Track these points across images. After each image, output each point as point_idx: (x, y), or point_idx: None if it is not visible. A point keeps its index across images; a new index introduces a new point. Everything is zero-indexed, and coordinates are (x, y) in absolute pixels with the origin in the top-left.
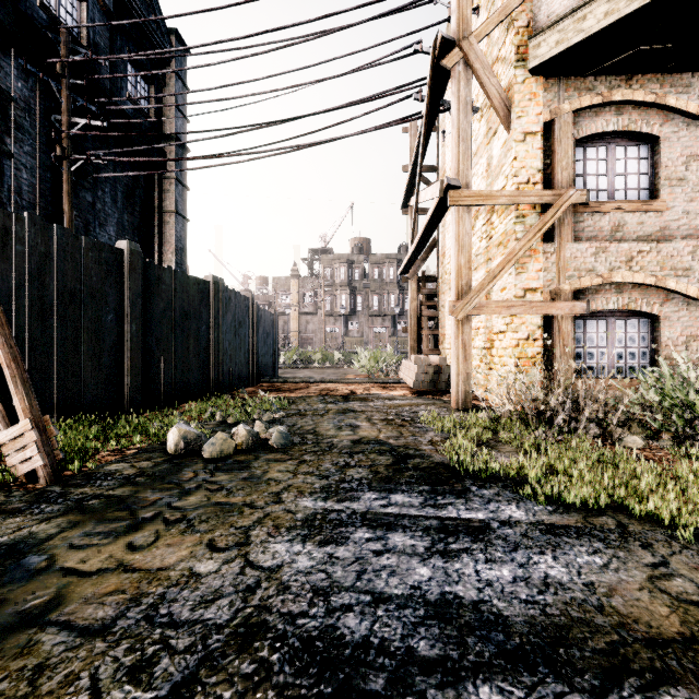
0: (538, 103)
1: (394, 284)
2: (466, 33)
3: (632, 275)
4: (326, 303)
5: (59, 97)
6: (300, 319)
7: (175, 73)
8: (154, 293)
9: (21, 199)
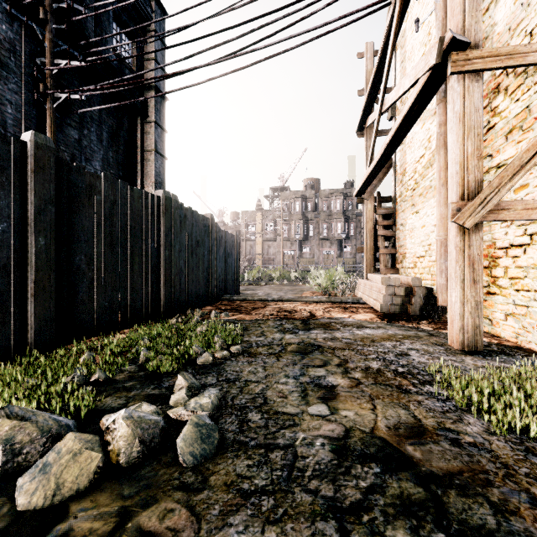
0: None
1: (341, 214)
2: None
3: None
4: (283, 230)
5: (43, 41)
6: (263, 244)
7: (154, 32)
8: (84, 203)
9: (5, 131)
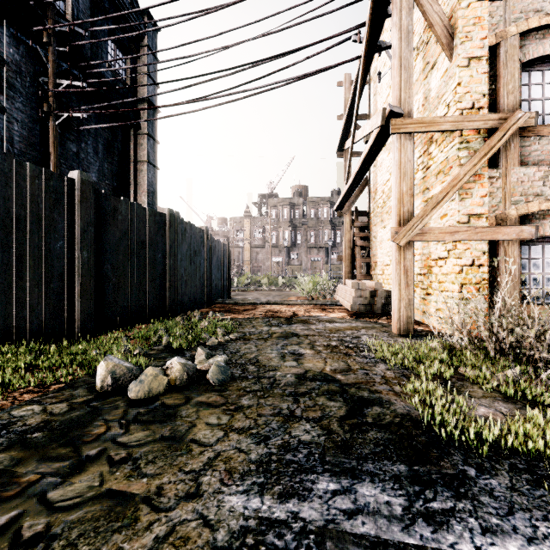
0: (483, 27)
1: (328, 222)
2: None
3: None
4: (272, 237)
5: (46, 62)
6: (252, 250)
7: (147, 47)
8: (110, 222)
9: (12, 147)
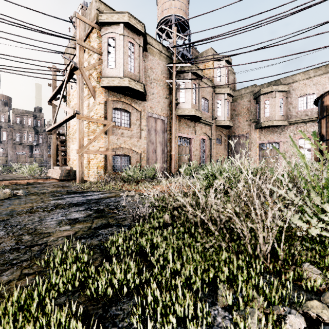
0: (103, 95)
1: (32, 128)
2: (82, 66)
3: (125, 146)
4: None
5: None
6: None
7: None
8: None
9: None
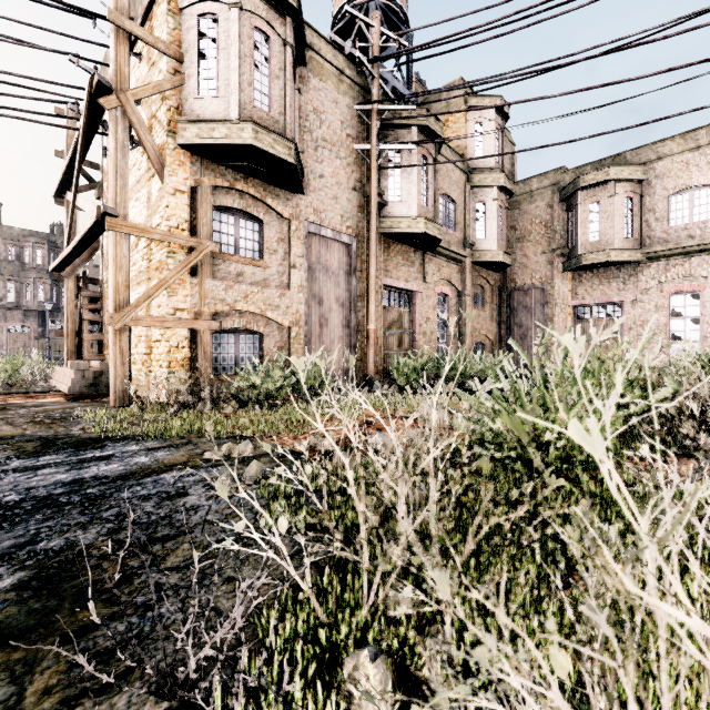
0: (186, 170)
1: (45, 272)
2: (125, 86)
3: (248, 307)
4: None
5: None
6: None
7: None
8: None
9: None
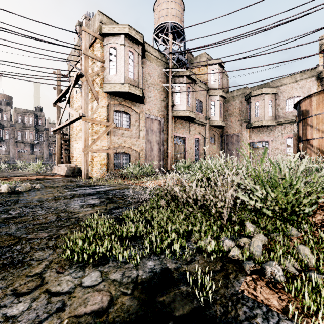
0: (105, 99)
1: (33, 127)
2: (87, 74)
3: (125, 145)
4: None
5: None
6: None
7: None
8: None
9: None
